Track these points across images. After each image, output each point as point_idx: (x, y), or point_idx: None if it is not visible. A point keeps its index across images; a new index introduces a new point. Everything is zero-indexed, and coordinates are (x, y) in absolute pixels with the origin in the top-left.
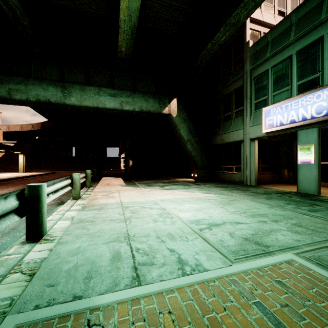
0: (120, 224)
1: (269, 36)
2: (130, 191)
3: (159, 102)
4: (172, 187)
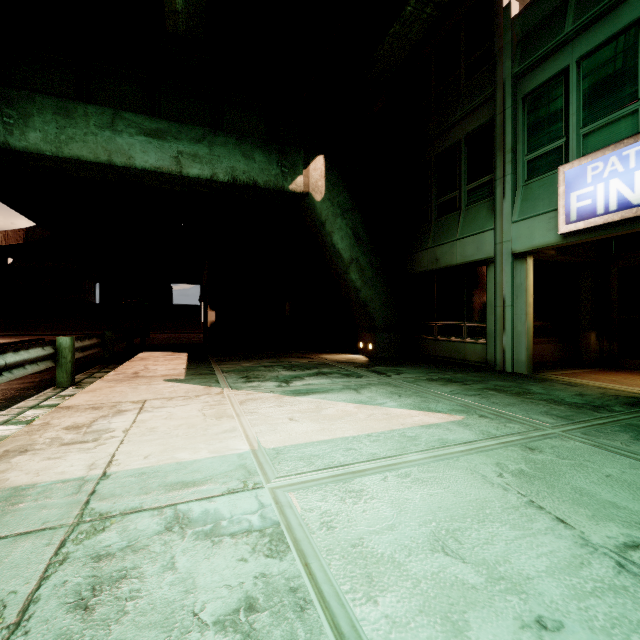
0: None
1: None
2: (180, 406)
3: (280, 161)
4: (315, 383)
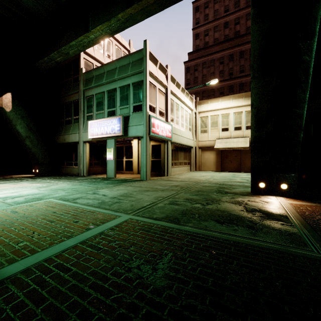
0: None
1: (94, 72)
2: None
3: None
4: (0, 182)
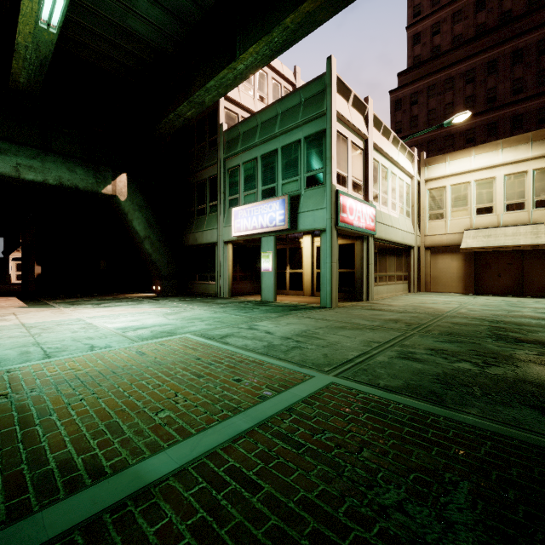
0: (25, 338)
1: (240, 128)
2: (38, 313)
3: (96, 175)
4: (115, 304)
